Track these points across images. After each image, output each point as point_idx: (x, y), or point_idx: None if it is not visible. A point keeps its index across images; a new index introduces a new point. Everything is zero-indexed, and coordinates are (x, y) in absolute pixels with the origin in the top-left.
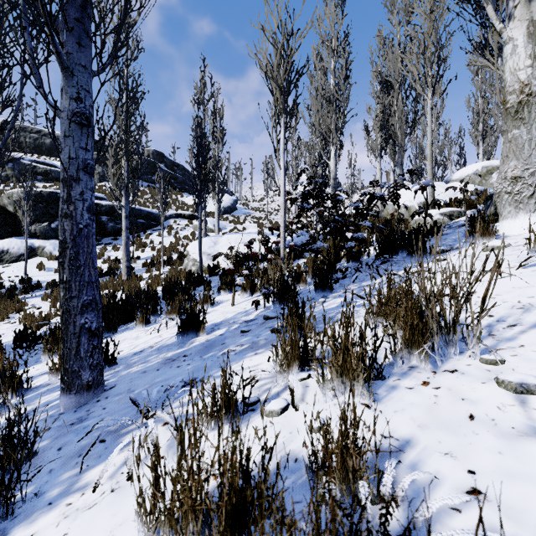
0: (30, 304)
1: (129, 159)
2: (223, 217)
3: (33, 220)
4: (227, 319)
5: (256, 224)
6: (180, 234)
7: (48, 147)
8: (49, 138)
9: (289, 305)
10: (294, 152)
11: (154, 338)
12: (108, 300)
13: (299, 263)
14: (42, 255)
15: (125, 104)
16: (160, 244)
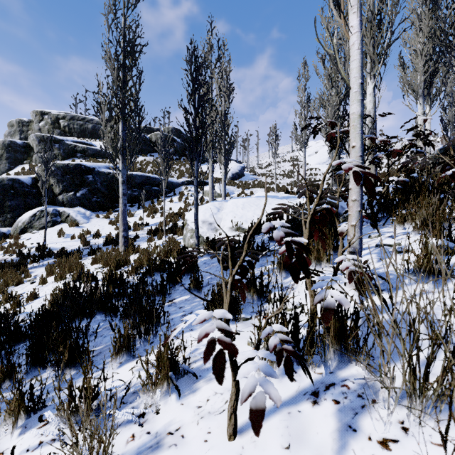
0: (34, 274)
1: (126, 118)
2: (231, 182)
3: (62, 190)
4: None
5: (263, 188)
6: (190, 199)
7: (90, 131)
8: (91, 123)
9: None
10: (303, 113)
11: None
12: (62, 295)
13: None
14: (66, 221)
15: (122, 58)
16: (170, 210)
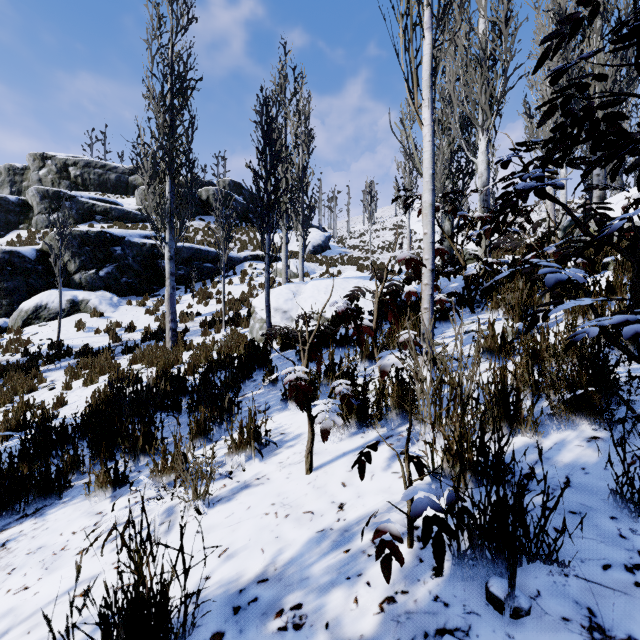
0: (50, 379)
1: (174, 175)
2: (311, 258)
3: (79, 267)
4: (279, 571)
5: (355, 265)
6: (256, 280)
7: (113, 184)
8: (115, 173)
9: (526, 572)
10: (407, 166)
11: (67, 598)
12: (109, 395)
13: (447, 334)
14: (85, 310)
15: (169, 97)
16: (229, 295)
